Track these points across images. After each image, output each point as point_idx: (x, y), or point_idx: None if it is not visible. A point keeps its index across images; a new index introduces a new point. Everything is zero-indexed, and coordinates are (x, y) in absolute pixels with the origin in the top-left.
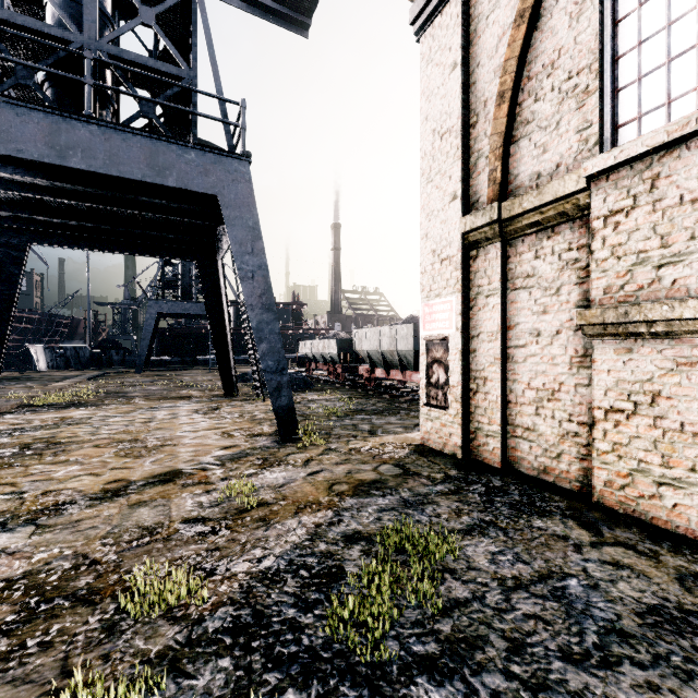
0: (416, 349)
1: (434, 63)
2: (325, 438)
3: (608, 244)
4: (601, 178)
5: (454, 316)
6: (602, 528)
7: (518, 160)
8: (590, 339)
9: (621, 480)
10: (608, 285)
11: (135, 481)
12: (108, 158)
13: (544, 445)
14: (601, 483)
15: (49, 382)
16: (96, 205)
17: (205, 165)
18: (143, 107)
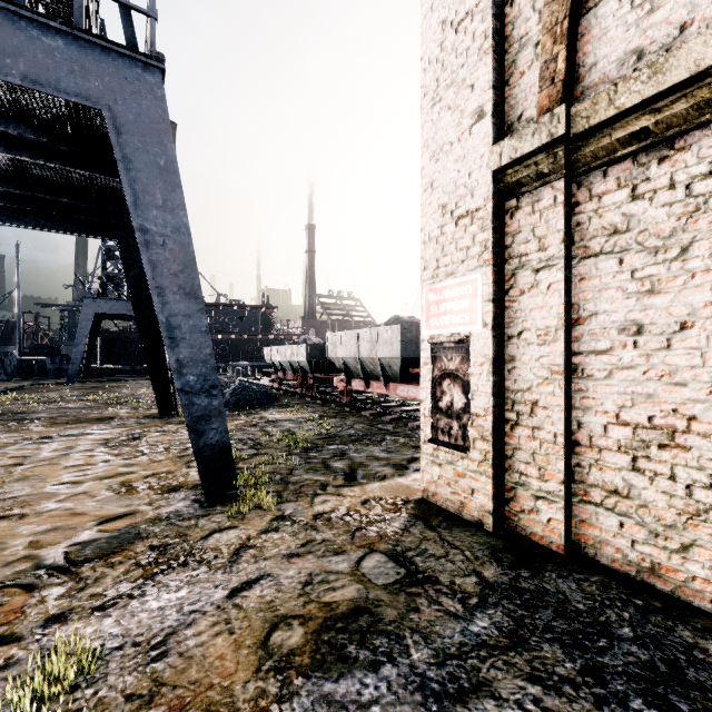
0: (403, 356)
1: None
2: (278, 492)
3: None
4: None
5: (479, 305)
6: None
7: (595, 39)
8: None
9: None
10: None
11: None
12: None
13: (652, 525)
14: None
15: None
16: None
17: (82, 61)
18: None
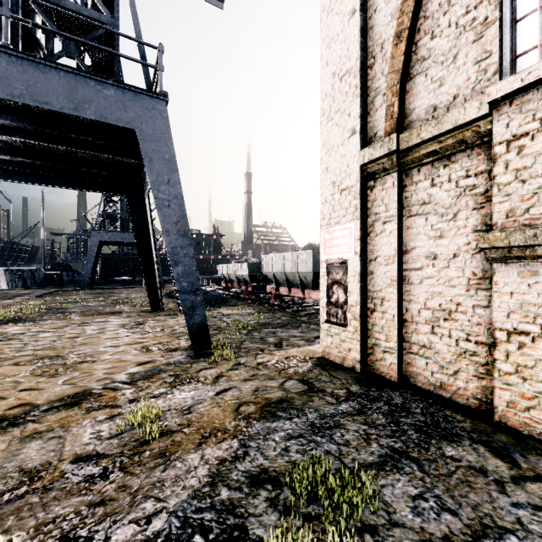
0: (314, 271)
1: (334, 13)
2: (235, 352)
3: (511, 168)
4: (504, 103)
5: (353, 241)
6: (515, 456)
7: (414, 96)
8: (492, 262)
9: (525, 402)
10: (511, 208)
11: (39, 405)
12: (25, 88)
13: (441, 362)
14: (503, 403)
15: (1, 299)
16: (26, 140)
17: (124, 101)
18: (66, 47)
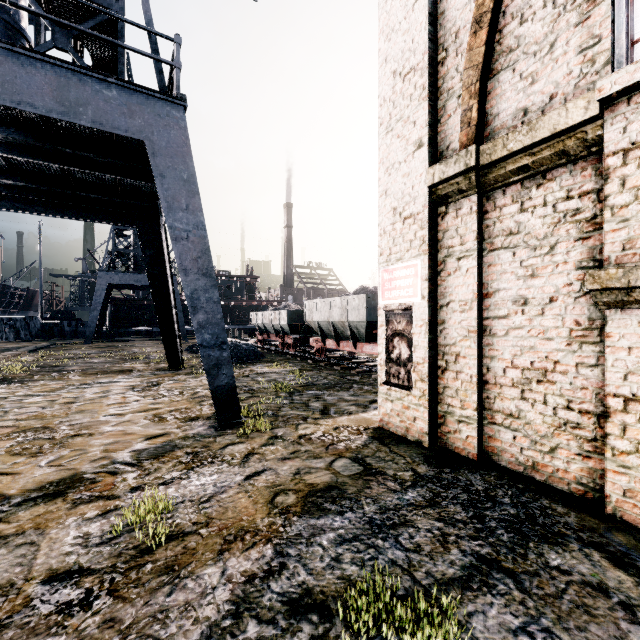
0: (367, 320)
1: None
2: (271, 422)
3: (629, 186)
4: (619, 101)
5: (419, 283)
6: None
7: (498, 97)
8: (604, 308)
9: None
10: (629, 238)
11: (11, 497)
12: (0, 85)
13: (533, 436)
14: (618, 492)
15: None
16: (8, 155)
17: (130, 105)
18: (56, 36)
